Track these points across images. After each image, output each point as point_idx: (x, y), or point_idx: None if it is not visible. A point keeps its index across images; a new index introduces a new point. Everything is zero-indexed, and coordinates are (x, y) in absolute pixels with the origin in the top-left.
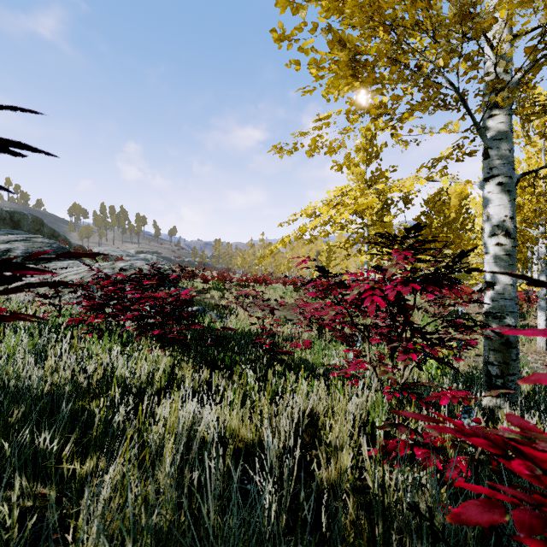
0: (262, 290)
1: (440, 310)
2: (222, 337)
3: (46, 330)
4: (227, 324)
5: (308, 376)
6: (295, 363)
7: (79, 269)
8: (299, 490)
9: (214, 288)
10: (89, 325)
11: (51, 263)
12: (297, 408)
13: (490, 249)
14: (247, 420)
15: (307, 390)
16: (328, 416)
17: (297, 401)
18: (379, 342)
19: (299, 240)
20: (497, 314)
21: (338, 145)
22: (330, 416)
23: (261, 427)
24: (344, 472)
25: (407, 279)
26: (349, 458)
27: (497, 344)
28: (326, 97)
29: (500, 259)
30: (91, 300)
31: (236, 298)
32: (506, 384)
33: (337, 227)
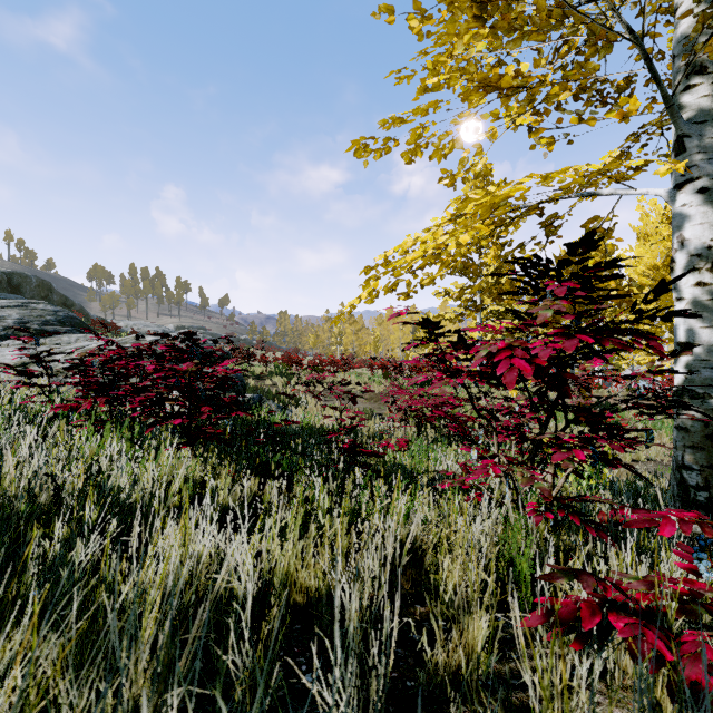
0: (341, 375)
1: (580, 401)
2: (283, 434)
3: (14, 419)
4: (292, 418)
5: (406, 488)
6: (386, 469)
7: (91, 344)
8: (396, 683)
9: (276, 373)
10: (87, 414)
11: (55, 337)
12: (392, 539)
13: (686, 293)
14: (310, 558)
15: (405, 508)
16: (441, 551)
17: (391, 526)
18: (503, 441)
19: (390, 312)
20: (698, 392)
21: (451, 144)
22: (443, 550)
23: (333, 569)
24: (473, 649)
25: (569, 330)
26: (481, 625)
27: (697, 437)
28: (432, 72)
29: (703, 306)
30: (90, 378)
31: (305, 384)
32: (712, 499)
33: (447, 270)
